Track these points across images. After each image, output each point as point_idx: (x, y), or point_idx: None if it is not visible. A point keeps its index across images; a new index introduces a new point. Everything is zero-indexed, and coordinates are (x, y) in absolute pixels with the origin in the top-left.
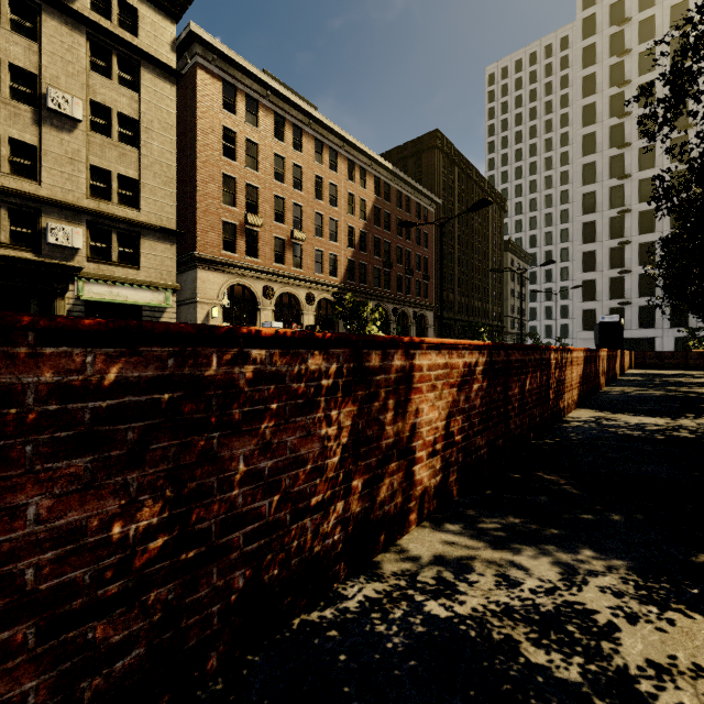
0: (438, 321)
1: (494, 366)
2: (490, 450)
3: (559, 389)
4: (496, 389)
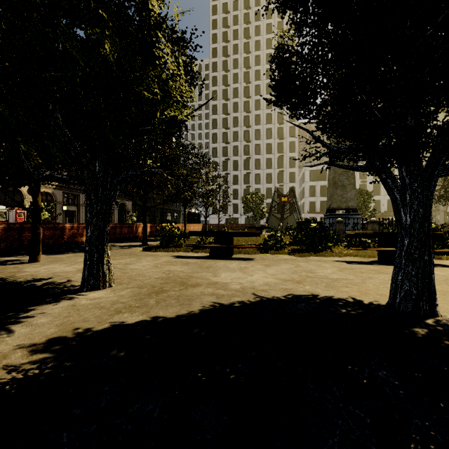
0: (135, 207)
1: (11, 228)
2: (8, 247)
3: (76, 236)
4: (13, 233)
